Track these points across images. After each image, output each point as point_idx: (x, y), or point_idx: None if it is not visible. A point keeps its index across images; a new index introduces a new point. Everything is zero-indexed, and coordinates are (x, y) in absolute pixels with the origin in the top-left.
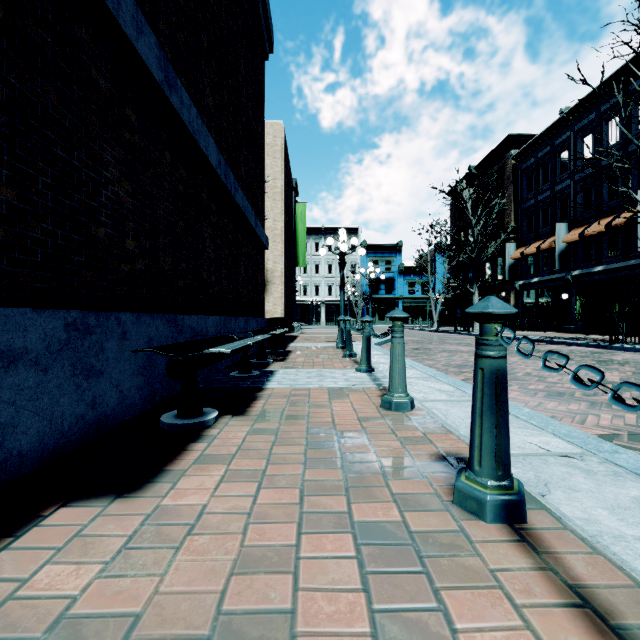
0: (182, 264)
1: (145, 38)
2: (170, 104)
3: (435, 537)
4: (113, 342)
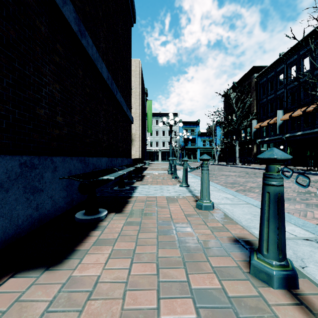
0: (88, 130)
1: (67, 6)
2: (81, 44)
3: (243, 299)
4: (49, 173)
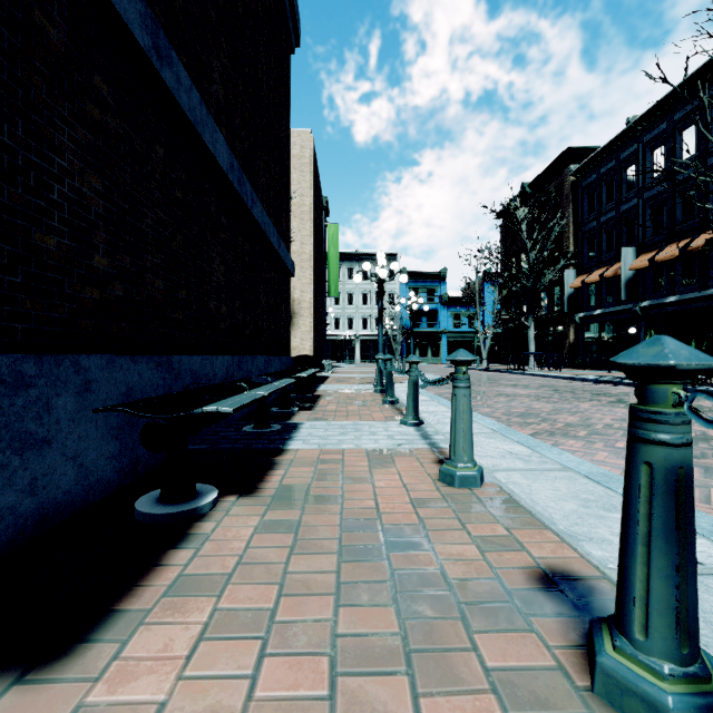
0: (180, 290)
1: None
2: (161, 81)
3: None
4: (68, 397)
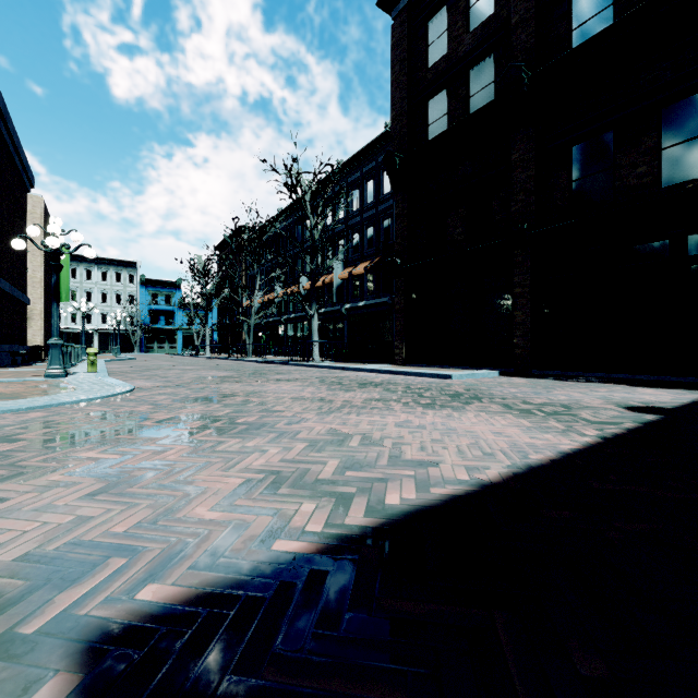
0: None
1: None
2: None
3: None
4: None
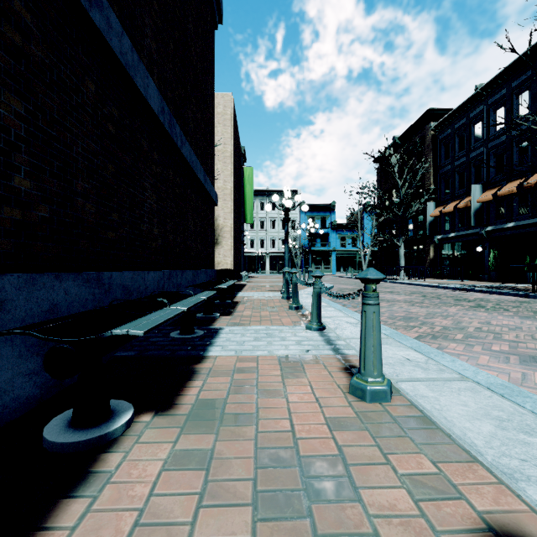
0: (113, 214)
1: None
2: (91, 21)
3: None
4: None
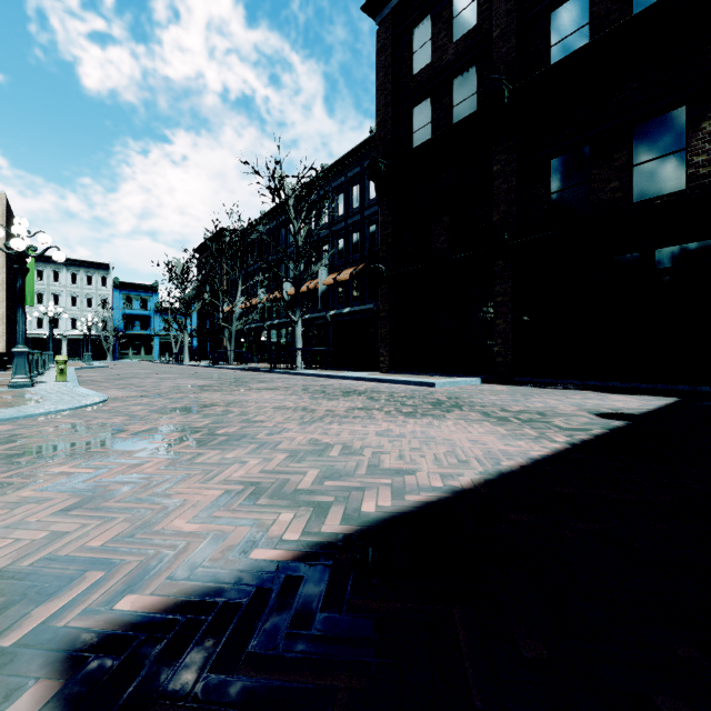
0: None
1: None
2: None
3: None
4: None
